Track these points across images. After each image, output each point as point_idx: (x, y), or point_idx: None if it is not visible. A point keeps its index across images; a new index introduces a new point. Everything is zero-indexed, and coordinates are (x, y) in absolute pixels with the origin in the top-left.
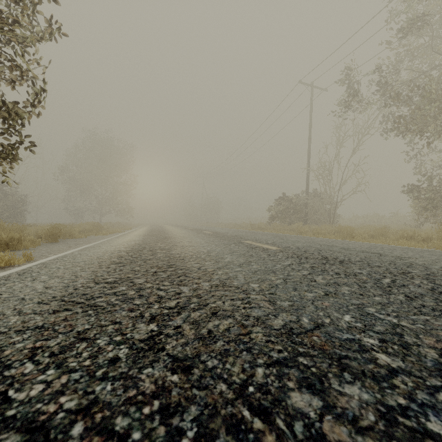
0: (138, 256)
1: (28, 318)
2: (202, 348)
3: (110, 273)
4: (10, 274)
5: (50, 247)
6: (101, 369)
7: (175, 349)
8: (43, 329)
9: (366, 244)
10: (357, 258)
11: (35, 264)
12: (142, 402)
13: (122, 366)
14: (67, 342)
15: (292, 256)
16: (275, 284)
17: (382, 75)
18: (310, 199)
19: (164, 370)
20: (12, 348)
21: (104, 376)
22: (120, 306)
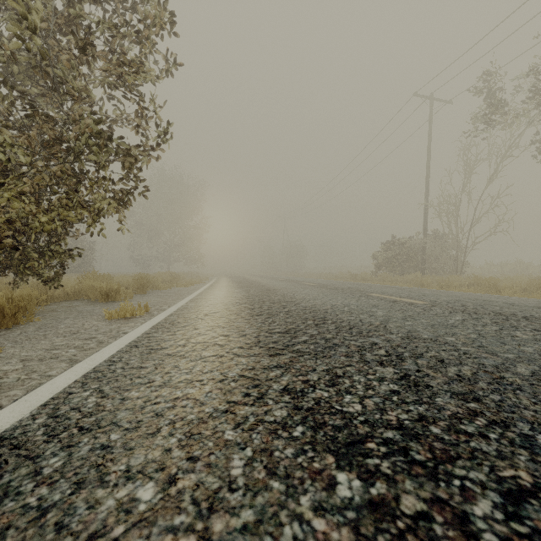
0: (270, 308)
1: (253, 359)
2: (468, 386)
3: (267, 324)
4: (160, 323)
5: (145, 299)
6: (393, 397)
7: (443, 386)
8: (285, 368)
9: (530, 300)
10: (540, 315)
11: (167, 314)
12: (467, 418)
13: (409, 395)
14: (326, 378)
15: (455, 311)
16: (472, 338)
17: (539, 80)
18: (429, 242)
19: (454, 400)
20: (282, 380)
21: (404, 401)
22: (329, 352)
